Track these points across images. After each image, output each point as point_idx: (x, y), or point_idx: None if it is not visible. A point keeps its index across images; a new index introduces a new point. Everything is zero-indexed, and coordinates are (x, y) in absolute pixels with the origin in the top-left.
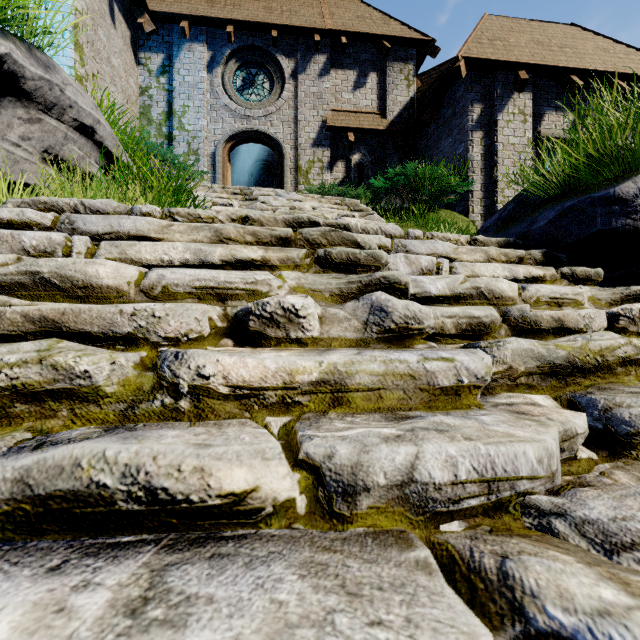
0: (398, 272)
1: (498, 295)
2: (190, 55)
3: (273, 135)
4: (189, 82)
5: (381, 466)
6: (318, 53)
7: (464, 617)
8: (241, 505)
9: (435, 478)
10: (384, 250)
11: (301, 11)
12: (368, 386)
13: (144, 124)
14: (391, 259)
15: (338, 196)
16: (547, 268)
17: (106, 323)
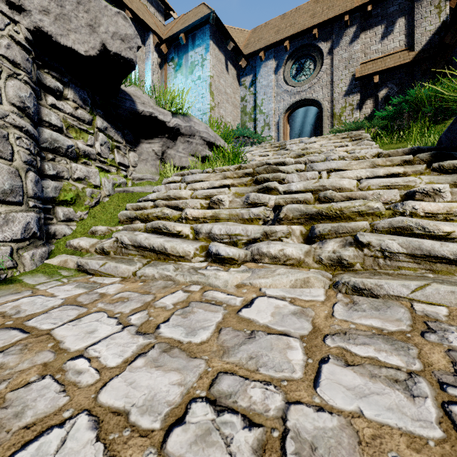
0: (271, 182)
1: (339, 188)
2: (265, 69)
3: (315, 98)
4: (264, 85)
5: (204, 228)
6: (349, 27)
7: (196, 245)
8: (180, 234)
9: (216, 232)
10: (300, 171)
11: (337, 3)
12: (224, 218)
13: (243, 117)
14: (289, 176)
15: (355, 129)
16: (415, 166)
17: (177, 205)
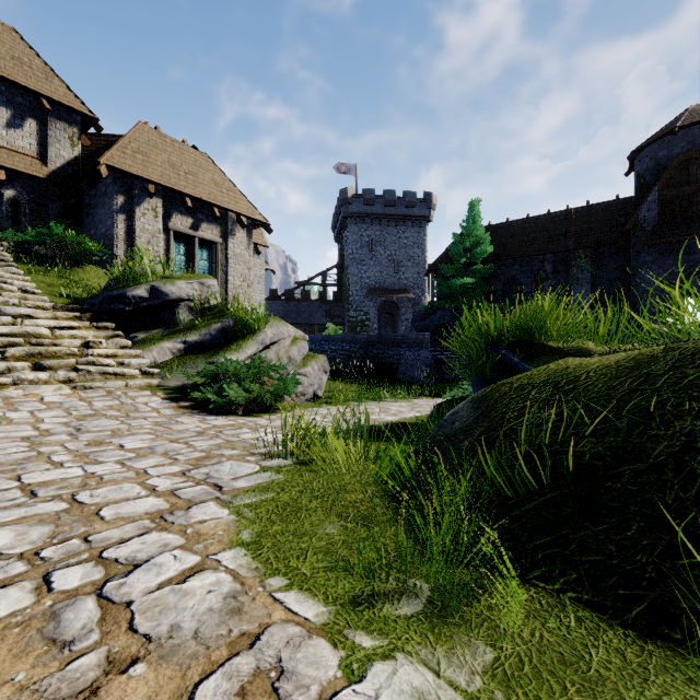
0: None
1: (39, 334)
2: None
3: None
4: None
5: None
6: None
7: None
8: None
9: None
10: None
11: None
12: None
13: None
14: None
15: None
16: (85, 323)
17: None
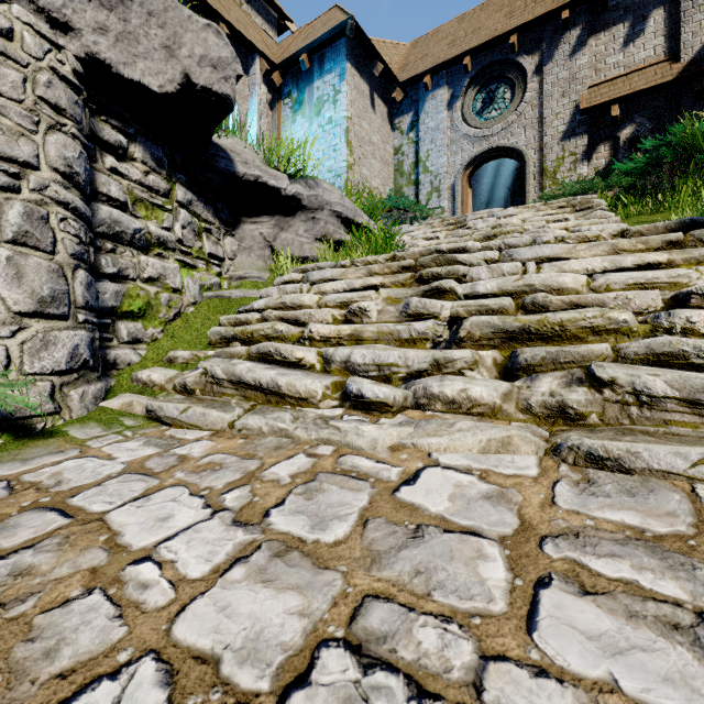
0: (444, 281)
1: (556, 288)
2: (432, 103)
3: (513, 145)
4: (432, 128)
5: (339, 355)
6: (569, 29)
7: (326, 381)
8: (301, 362)
9: (357, 361)
10: (491, 262)
11: None
12: (370, 338)
13: (398, 178)
14: (474, 270)
15: (580, 193)
16: (688, 250)
17: (296, 318)
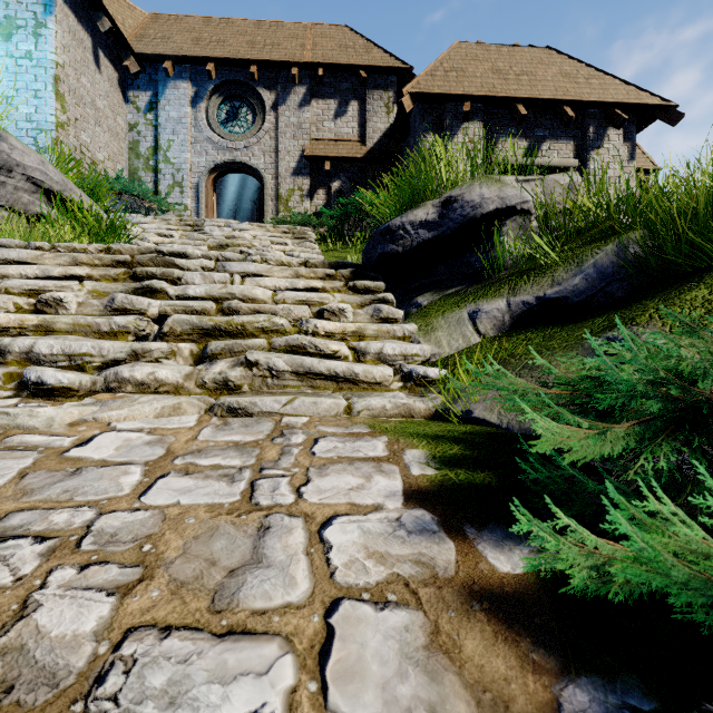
0: (156, 281)
1: (251, 298)
2: (175, 92)
3: (254, 166)
4: (174, 118)
5: (18, 345)
6: (298, 85)
7: None
8: None
9: (42, 351)
10: (208, 270)
11: (284, 43)
12: (64, 329)
13: (133, 159)
14: (189, 275)
15: (303, 224)
16: (334, 282)
17: None
